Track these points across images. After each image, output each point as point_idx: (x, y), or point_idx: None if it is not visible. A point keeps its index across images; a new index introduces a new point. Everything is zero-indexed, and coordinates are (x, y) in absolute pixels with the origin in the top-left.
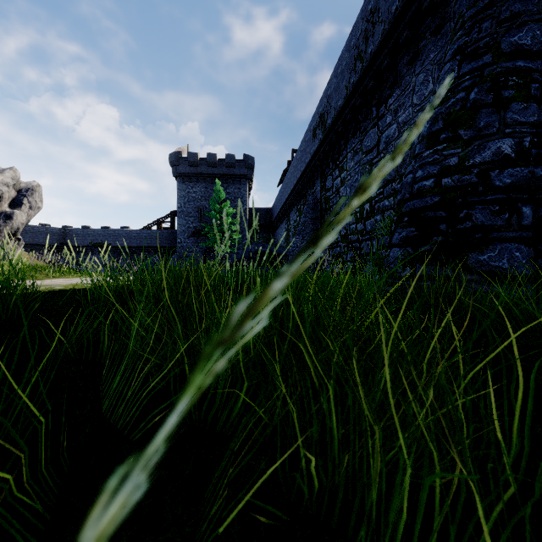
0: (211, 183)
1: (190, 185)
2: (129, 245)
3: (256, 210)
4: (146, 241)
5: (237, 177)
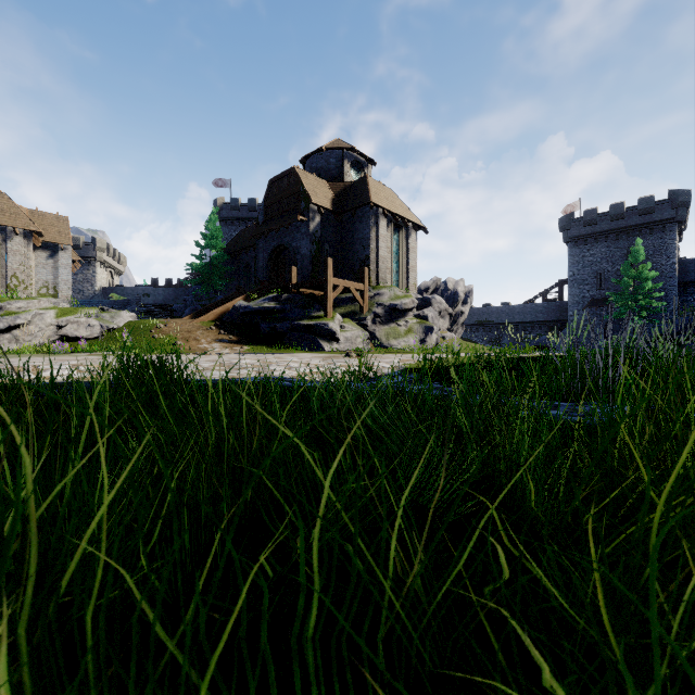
0: (615, 240)
1: (586, 247)
2: (511, 321)
3: (692, 261)
4: (529, 316)
5: (657, 224)
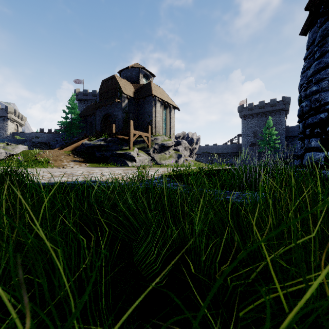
0: (260, 117)
1: (249, 120)
2: (217, 152)
3: (291, 127)
4: (225, 150)
5: (277, 111)
